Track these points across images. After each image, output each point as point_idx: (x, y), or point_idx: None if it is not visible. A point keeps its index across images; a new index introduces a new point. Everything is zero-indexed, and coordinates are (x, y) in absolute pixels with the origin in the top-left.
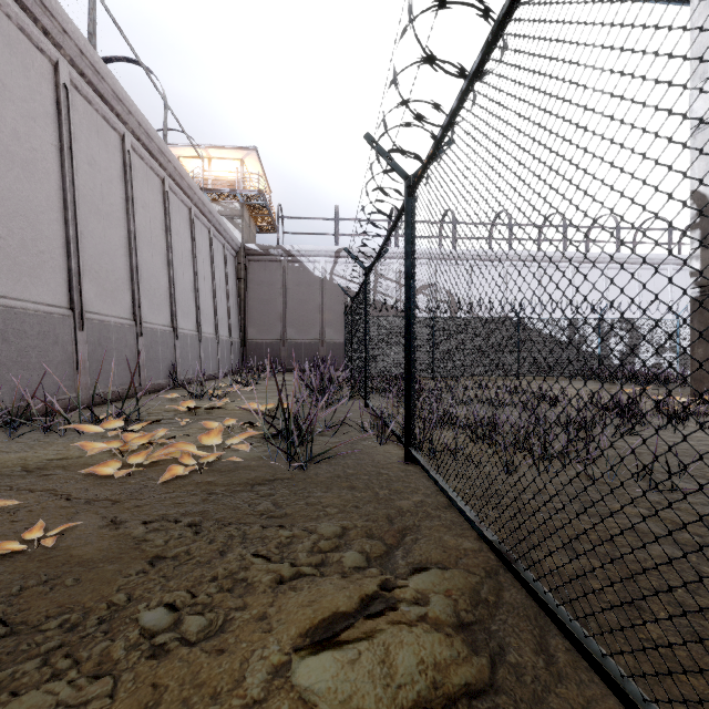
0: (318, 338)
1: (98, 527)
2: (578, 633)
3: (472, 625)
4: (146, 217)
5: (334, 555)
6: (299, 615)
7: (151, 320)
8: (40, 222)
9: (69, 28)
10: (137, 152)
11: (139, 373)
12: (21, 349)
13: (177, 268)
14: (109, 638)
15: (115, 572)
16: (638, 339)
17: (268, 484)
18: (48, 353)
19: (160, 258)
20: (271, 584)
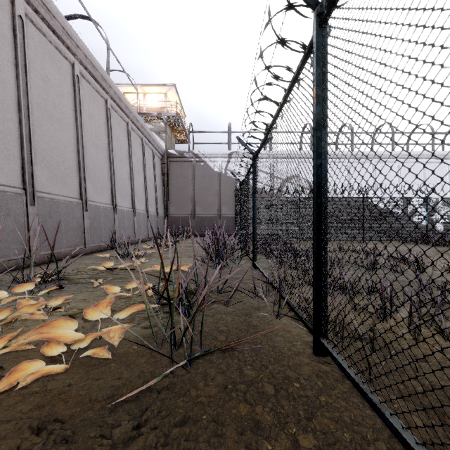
0: (216, 213)
1: None
2: None
3: None
4: (92, 125)
5: None
6: None
7: (95, 200)
8: None
9: None
10: (85, 78)
11: (84, 238)
12: None
13: (117, 164)
14: None
15: None
16: None
17: (136, 401)
18: None
19: (103, 156)
20: None
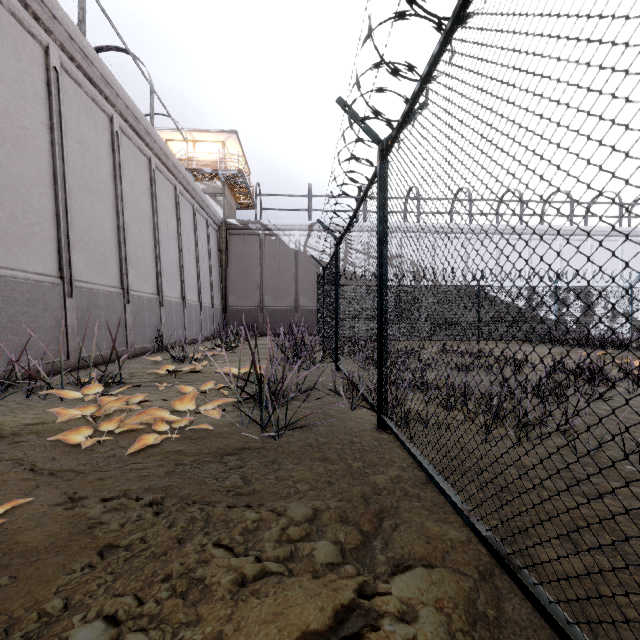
0: (293, 305)
1: (54, 505)
2: None
3: None
4: (134, 193)
5: (304, 547)
6: (261, 636)
7: (138, 288)
8: (30, 195)
9: (58, 14)
10: (125, 133)
11: (126, 338)
12: (11, 315)
13: (163, 241)
14: None
15: (58, 566)
16: (593, 306)
17: (238, 454)
18: (37, 319)
19: (146, 231)
20: (232, 587)
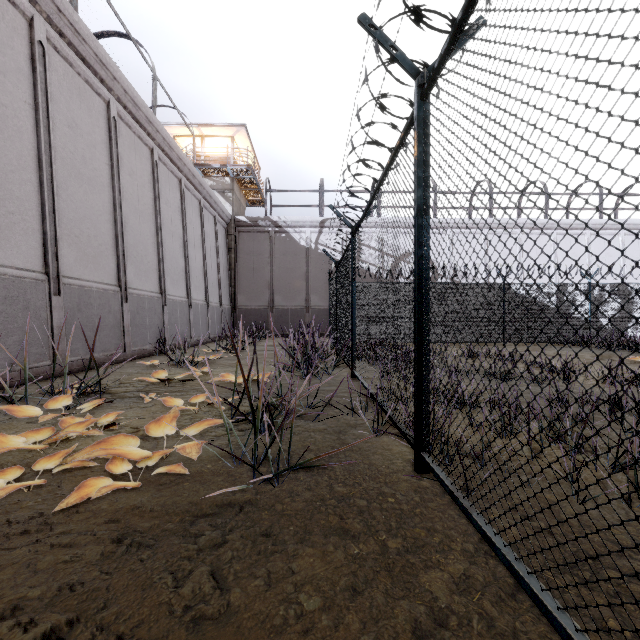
0: (304, 304)
1: None
2: None
3: None
4: (134, 185)
5: None
6: None
7: (137, 286)
8: (9, 181)
9: None
10: (124, 120)
11: (123, 339)
12: None
13: (167, 236)
14: None
15: None
16: (631, 304)
17: (218, 515)
18: (16, 319)
19: (148, 226)
20: None
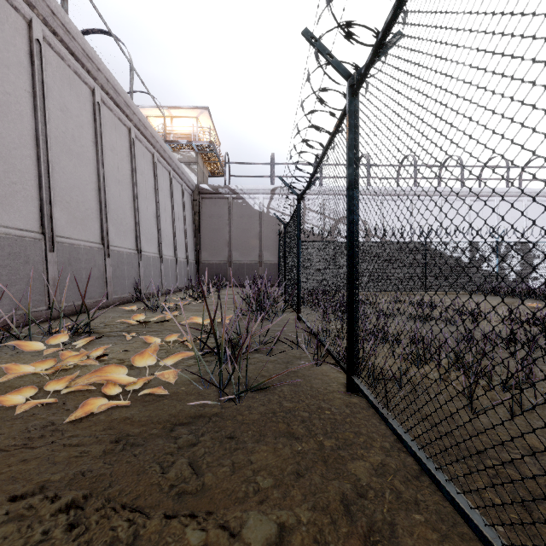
0: (257, 259)
1: None
2: None
3: None
4: (114, 159)
5: None
6: None
7: (118, 244)
8: (12, 156)
9: None
10: (106, 104)
11: (106, 289)
12: None
13: (142, 202)
14: None
15: None
16: (532, 260)
17: (192, 424)
18: (18, 272)
19: (126, 193)
20: None
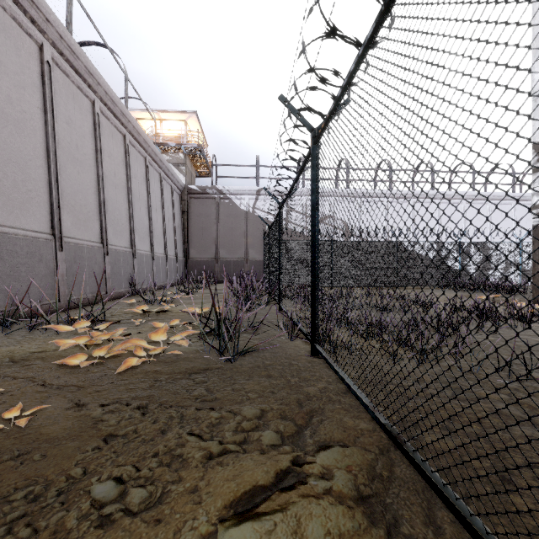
0: (243, 257)
1: (64, 409)
2: (464, 510)
3: (370, 498)
4: (111, 164)
5: (254, 434)
6: (225, 488)
7: (115, 243)
8: (28, 167)
9: (51, 18)
10: (105, 114)
11: (105, 284)
12: (13, 265)
13: (135, 203)
14: (65, 509)
15: (75, 448)
16: (490, 258)
17: (202, 373)
18: (34, 269)
19: (122, 196)
20: (202, 460)
